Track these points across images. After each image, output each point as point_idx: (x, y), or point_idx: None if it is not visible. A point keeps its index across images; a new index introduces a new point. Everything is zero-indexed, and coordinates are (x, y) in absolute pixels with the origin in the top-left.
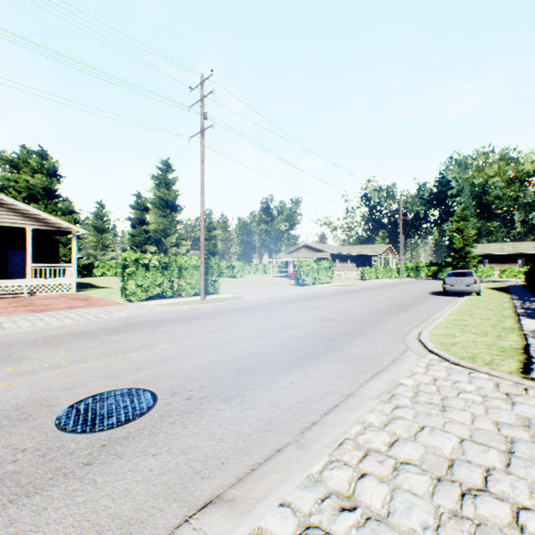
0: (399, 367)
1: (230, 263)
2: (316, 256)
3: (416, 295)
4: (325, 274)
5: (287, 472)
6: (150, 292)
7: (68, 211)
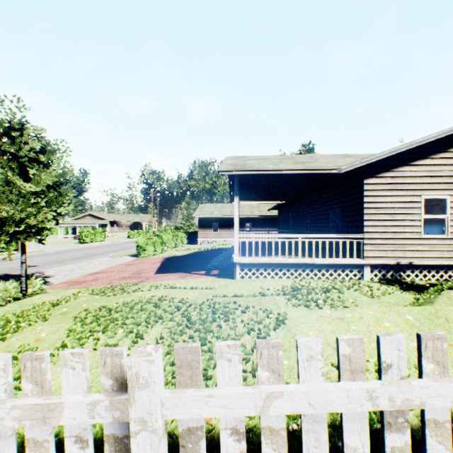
0: (98, 258)
1: None
2: (98, 222)
3: None
4: (100, 236)
5: (69, 265)
6: None
7: None
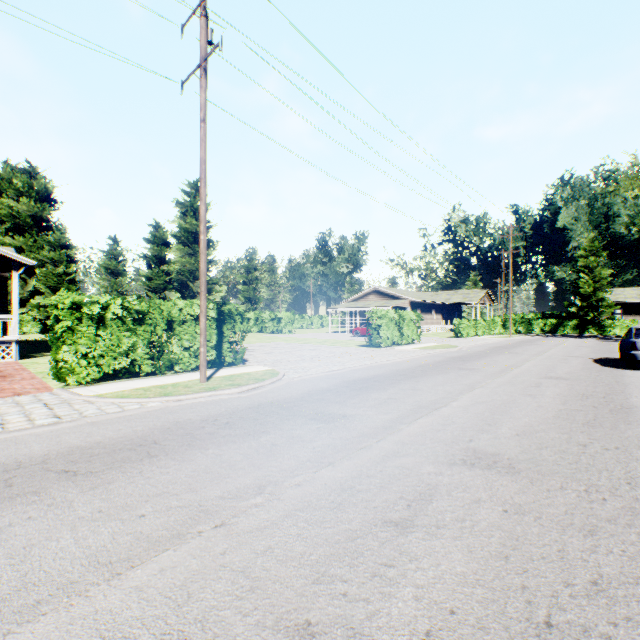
0: None
1: (274, 314)
2: (391, 304)
3: (581, 367)
4: (410, 330)
5: None
6: (107, 367)
7: (58, 245)
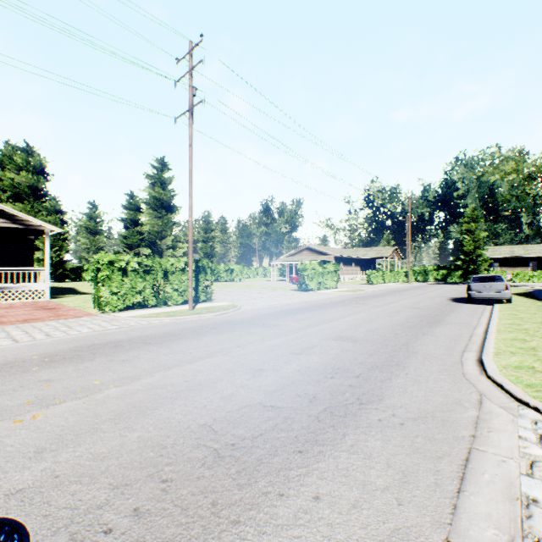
0: (494, 443)
1: (228, 267)
2: (319, 259)
3: (437, 302)
4: (331, 278)
5: None
6: (129, 301)
7: (54, 211)
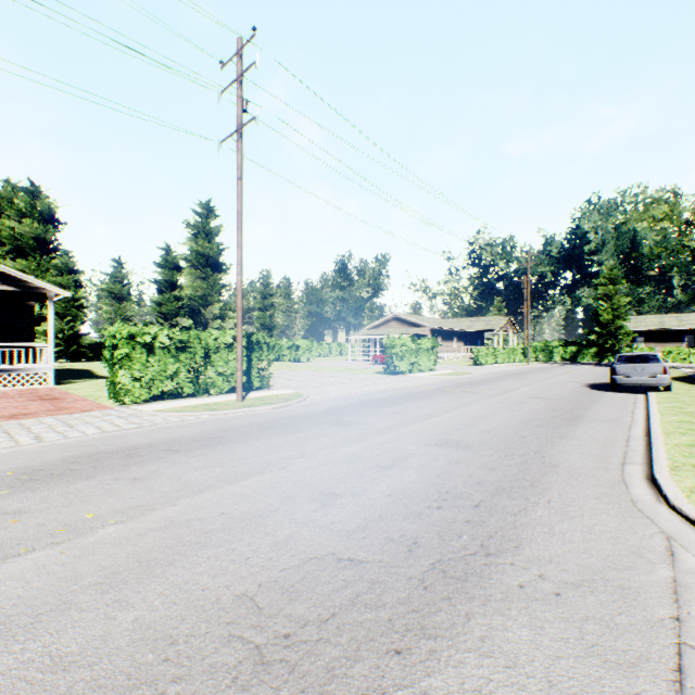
0: None
1: (292, 342)
2: (411, 332)
3: (570, 390)
4: (427, 358)
5: None
6: (156, 389)
7: (66, 270)
